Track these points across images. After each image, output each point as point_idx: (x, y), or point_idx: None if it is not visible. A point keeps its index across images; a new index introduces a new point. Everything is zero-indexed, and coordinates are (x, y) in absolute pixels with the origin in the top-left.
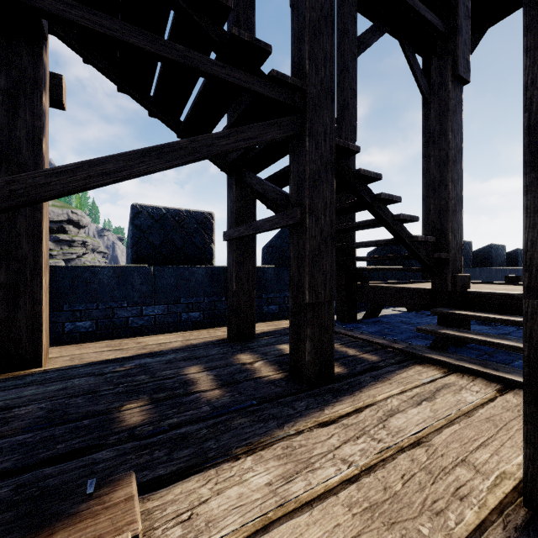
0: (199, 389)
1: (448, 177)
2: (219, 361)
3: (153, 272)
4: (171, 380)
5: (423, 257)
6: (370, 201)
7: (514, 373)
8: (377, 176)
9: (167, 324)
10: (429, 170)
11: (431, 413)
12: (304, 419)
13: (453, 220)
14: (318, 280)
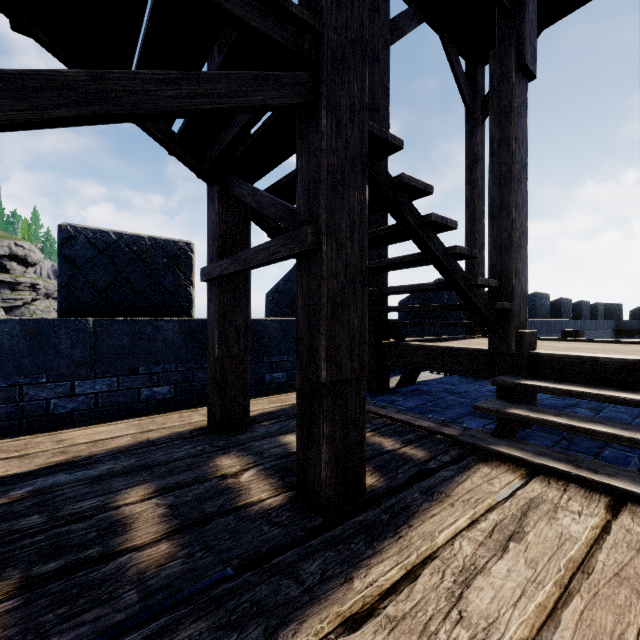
0: (131, 543)
1: (511, 201)
2: (184, 474)
3: (93, 329)
4: (84, 523)
5: (481, 308)
6: (415, 225)
7: (620, 476)
8: (427, 187)
9: (117, 405)
10: (473, 200)
11: (529, 569)
12: (317, 609)
13: (517, 258)
14: (341, 344)
